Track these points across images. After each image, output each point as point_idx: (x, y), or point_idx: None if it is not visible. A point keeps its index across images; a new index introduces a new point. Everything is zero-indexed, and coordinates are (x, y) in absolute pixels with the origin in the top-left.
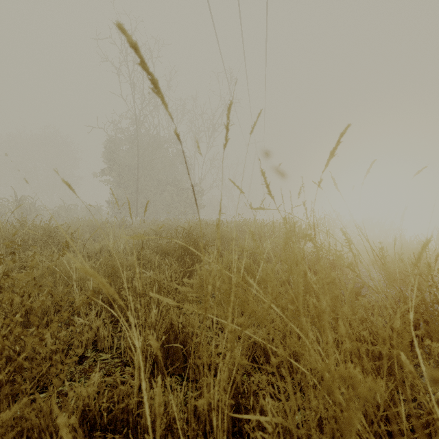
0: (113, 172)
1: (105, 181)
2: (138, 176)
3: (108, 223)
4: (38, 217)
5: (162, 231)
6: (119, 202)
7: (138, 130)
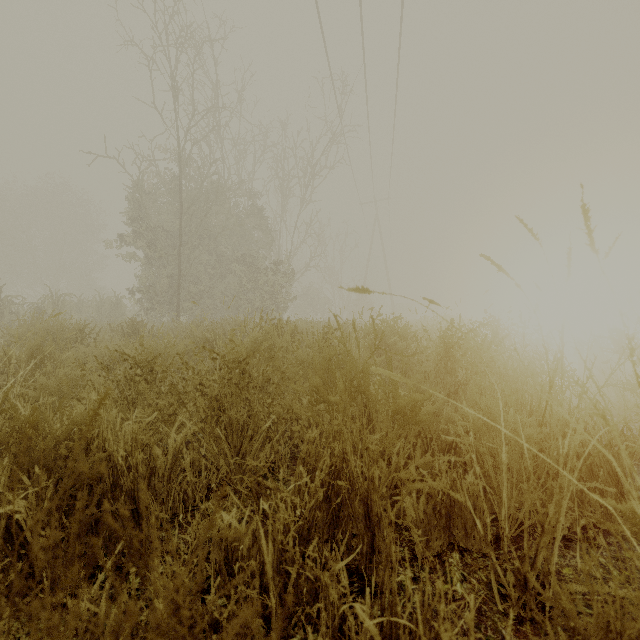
0: (140, 240)
1: (126, 255)
2: (180, 245)
3: (84, 328)
4: (3, 315)
5: (154, 357)
6: (149, 291)
7: (187, 173)
